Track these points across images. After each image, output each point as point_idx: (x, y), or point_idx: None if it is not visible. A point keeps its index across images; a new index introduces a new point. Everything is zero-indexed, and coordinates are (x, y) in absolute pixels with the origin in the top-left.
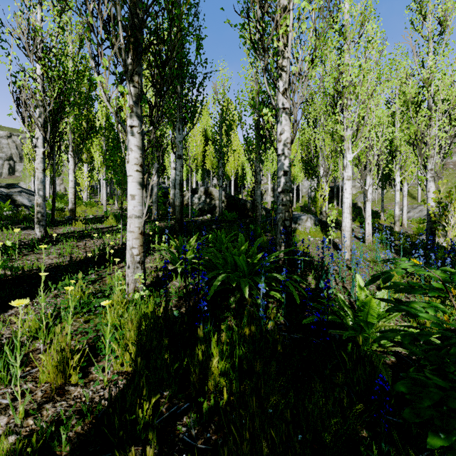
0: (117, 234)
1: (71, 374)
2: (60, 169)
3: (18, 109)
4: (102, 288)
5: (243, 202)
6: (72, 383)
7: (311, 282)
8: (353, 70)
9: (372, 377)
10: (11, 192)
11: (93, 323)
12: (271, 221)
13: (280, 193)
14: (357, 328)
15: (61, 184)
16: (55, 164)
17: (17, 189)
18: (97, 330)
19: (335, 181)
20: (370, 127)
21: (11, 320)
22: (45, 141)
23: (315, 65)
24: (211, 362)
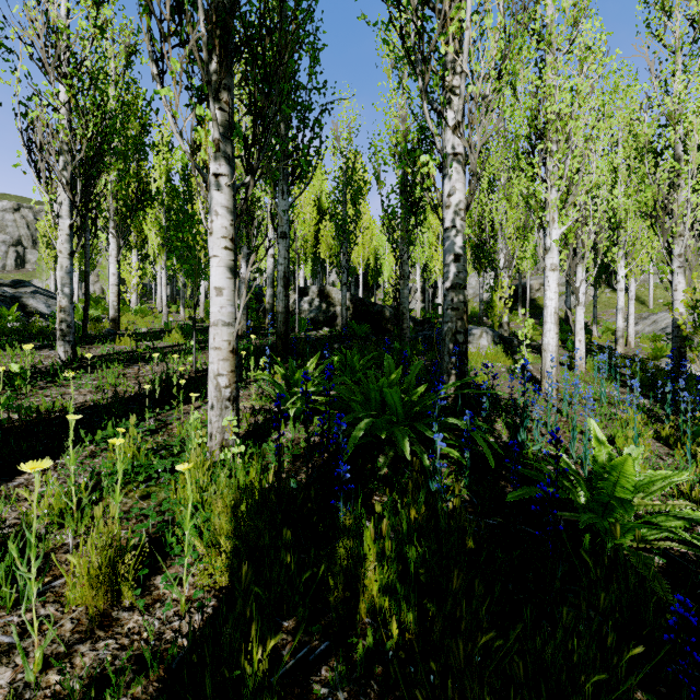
0: (187, 356)
1: (122, 590)
2: (94, 259)
3: (31, 157)
4: (169, 441)
5: (378, 309)
6: (124, 606)
7: (502, 432)
8: (563, 95)
9: (640, 595)
10: (19, 292)
11: (156, 500)
12: (424, 337)
13: (448, 290)
14: (597, 509)
15: (96, 282)
16: (88, 246)
17: (28, 289)
18: (163, 512)
19: (519, 276)
20: (588, 185)
21: (18, 494)
22: (73, 208)
23: (505, 84)
24: (363, 569)
